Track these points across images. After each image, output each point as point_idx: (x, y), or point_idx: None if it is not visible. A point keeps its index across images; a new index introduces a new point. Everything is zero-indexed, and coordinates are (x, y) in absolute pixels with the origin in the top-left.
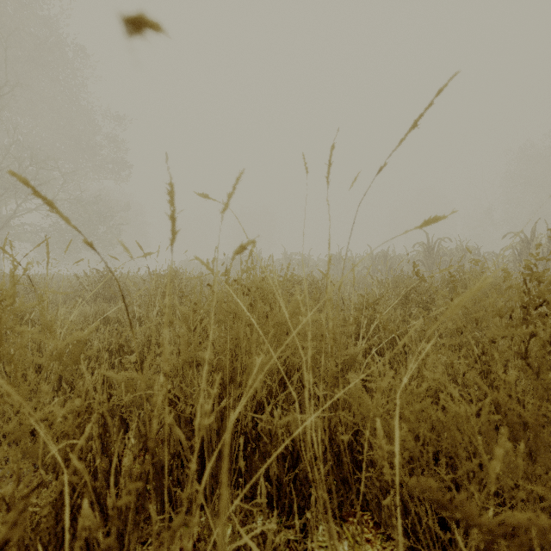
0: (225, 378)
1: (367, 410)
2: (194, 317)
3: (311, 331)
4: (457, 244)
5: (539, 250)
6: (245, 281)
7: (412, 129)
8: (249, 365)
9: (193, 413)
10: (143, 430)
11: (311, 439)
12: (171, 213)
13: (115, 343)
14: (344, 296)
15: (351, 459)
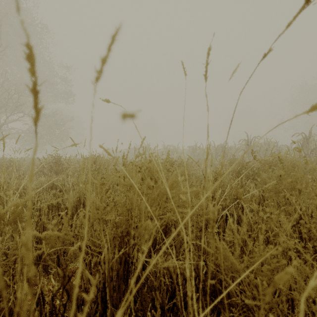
0: (123, 232)
1: (226, 258)
2: (103, 187)
3: None
4: (264, 140)
5: (313, 144)
6: (140, 162)
7: (305, 7)
8: (139, 226)
9: (98, 261)
10: (61, 273)
11: (184, 275)
12: (33, 86)
13: (55, 203)
14: (200, 171)
15: (213, 290)
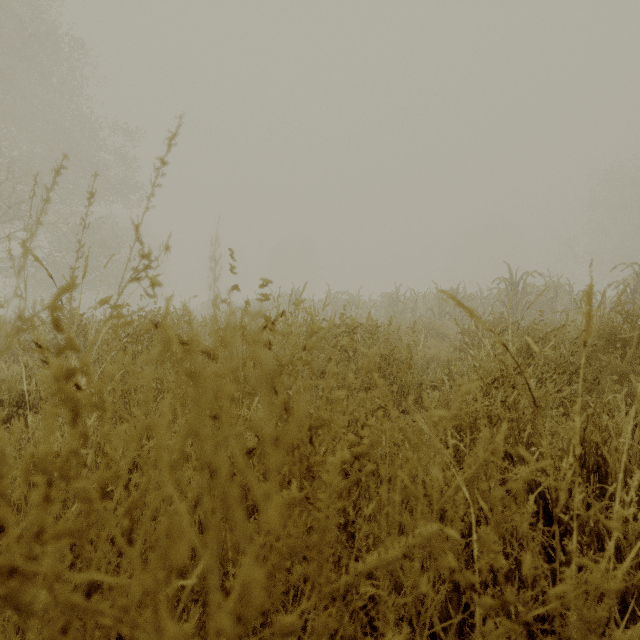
0: None
1: None
2: None
3: (422, 499)
4: (546, 281)
5: None
6: None
7: None
8: None
9: None
10: None
11: None
12: None
13: None
14: (419, 349)
15: None
